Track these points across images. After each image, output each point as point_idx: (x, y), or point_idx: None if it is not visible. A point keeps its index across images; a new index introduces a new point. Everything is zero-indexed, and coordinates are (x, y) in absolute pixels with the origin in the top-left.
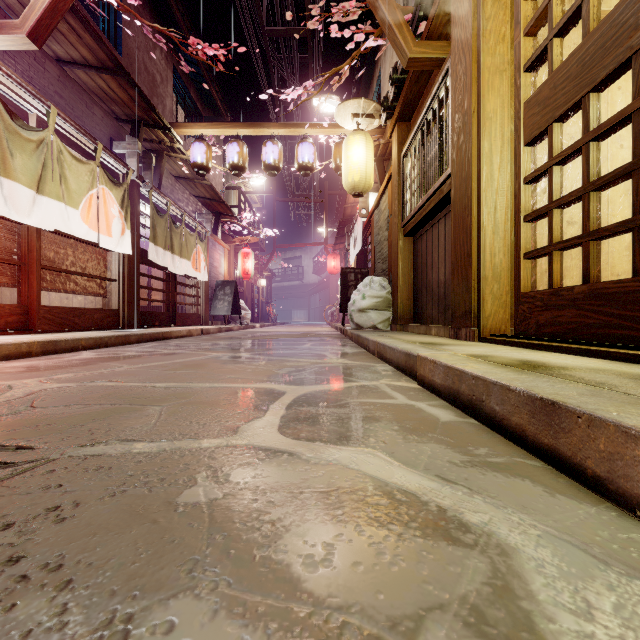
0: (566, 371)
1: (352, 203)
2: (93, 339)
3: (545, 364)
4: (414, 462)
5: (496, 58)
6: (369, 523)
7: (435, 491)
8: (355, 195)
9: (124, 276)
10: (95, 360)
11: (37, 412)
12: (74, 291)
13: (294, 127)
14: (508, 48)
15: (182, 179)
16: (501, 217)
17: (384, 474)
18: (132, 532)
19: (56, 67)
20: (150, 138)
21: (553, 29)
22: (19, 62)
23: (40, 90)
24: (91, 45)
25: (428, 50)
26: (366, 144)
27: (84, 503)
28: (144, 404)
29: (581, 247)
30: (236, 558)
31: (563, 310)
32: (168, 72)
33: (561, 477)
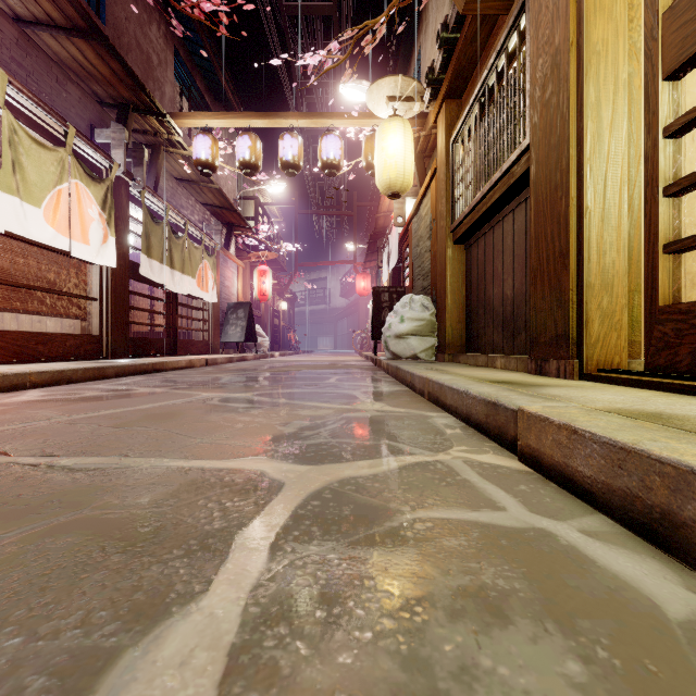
0: None
1: (385, 212)
2: (49, 373)
3: None
4: None
5: None
6: None
7: None
8: (391, 196)
9: (108, 294)
10: (27, 405)
11: None
12: (39, 312)
13: (317, 117)
14: None
15: (185, 182)
16: (614, 197)
17: None
18: None
19: (13, 27)
20: (143, 129)
21: None
22: None
23: None
24: None
25: None
26: (404, 133)
27: None
28: None
29: None
30: None
31: None
32: (168, 54)
33: None
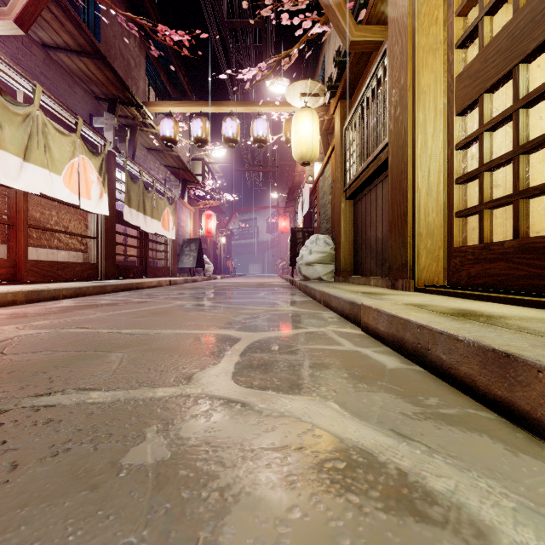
0: (507, 320)
1: (300, 172)
2: (73, 289)
3: (483, 313)
4: (367, 414)
5: (430, 38)
6: (325, 491)
7: (392, 449)
8: (303, 164)
9: (102, 234)
10: (72, 308)
11: (5, 359)
12: (58, 247)
13: (250, 105)
14: (440, 29)
15: (153, 151)
16: (434, 180)
17: (337, 428)
18: (65, 504)
19: (42, 51)
20: (125, 115)
21: (484, 8)
22: (8, 46)
23: (27, 71)
24: (72, 31)
25: (368, 34)
26: (312, 119)
27: (23, 464)
28: (108, 350)
29: (504, 207)
30: (176, 542)
31: (494, 263)
32: (141, 58)
33: (519, 432)
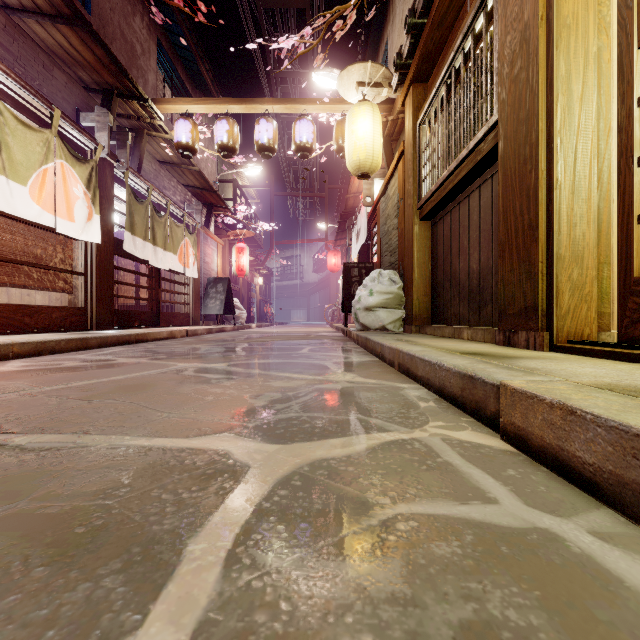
0: None
1: (355, 193)
2: (32, 344)
3: None
4: None
5: None
6: None
7: None
8: (360, 176)
9: (93, 269)
10: (3, 376)
11: None
12: (26, 285)
13: (291, 103)
14: None
15: (168, 164)
16: (584, 169)
17: None
18: None
19: (0, 13)
20: (127, 113)
21: None
22: None
23: None
24: None
25: None
26: (373, 116)
27: None
28: None
29: None
30: None
31: None
32: (151, 44)
33: None
